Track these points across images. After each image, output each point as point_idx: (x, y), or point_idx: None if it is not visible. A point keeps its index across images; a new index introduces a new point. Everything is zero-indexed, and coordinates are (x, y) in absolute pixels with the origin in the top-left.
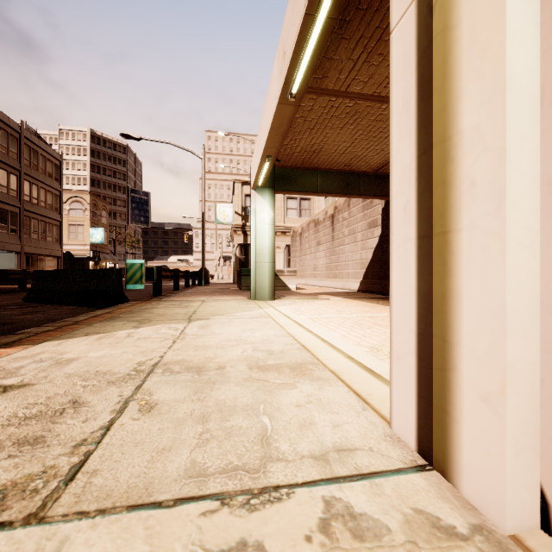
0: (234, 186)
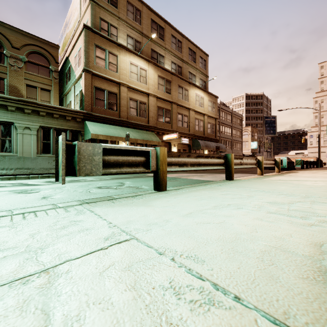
0: None
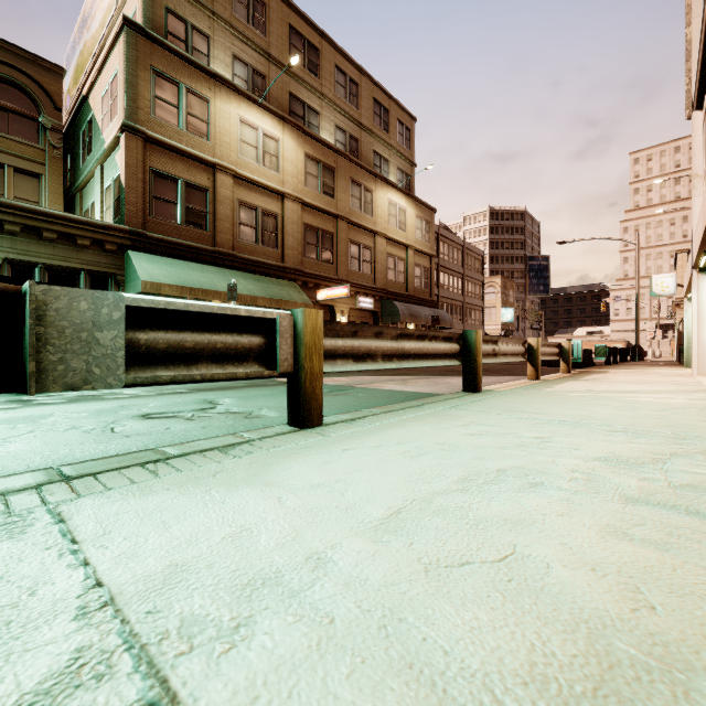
0: (675, 256)
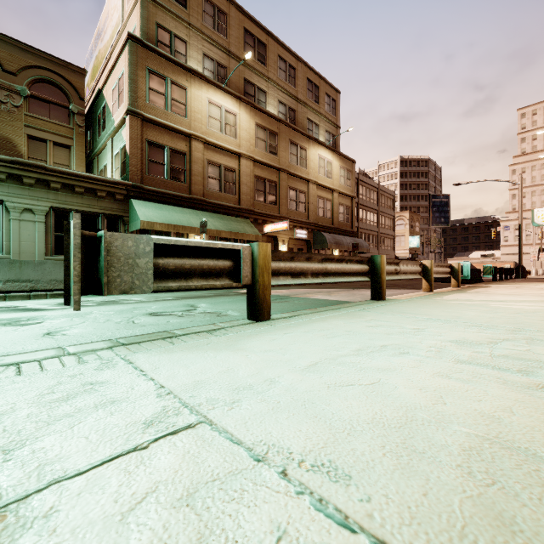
0: None
